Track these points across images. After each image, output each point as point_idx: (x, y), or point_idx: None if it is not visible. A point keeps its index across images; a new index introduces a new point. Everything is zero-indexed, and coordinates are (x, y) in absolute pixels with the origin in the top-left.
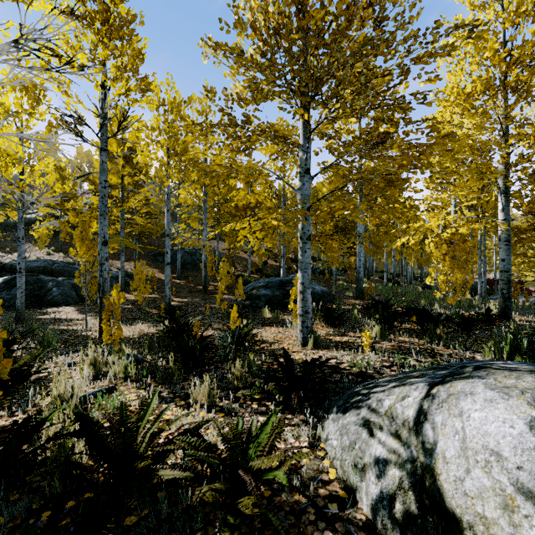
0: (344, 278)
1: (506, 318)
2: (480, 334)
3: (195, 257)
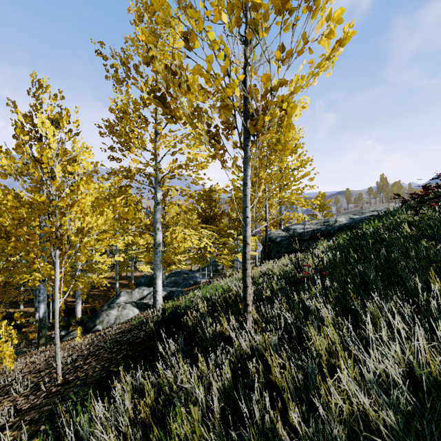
0: None
1: None
2: None
3: None
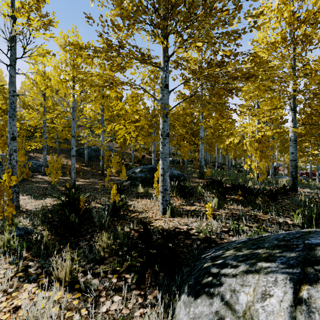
0: (192, 166)
1: (294, 191)
2: (282, 202)
3: (98, 153)
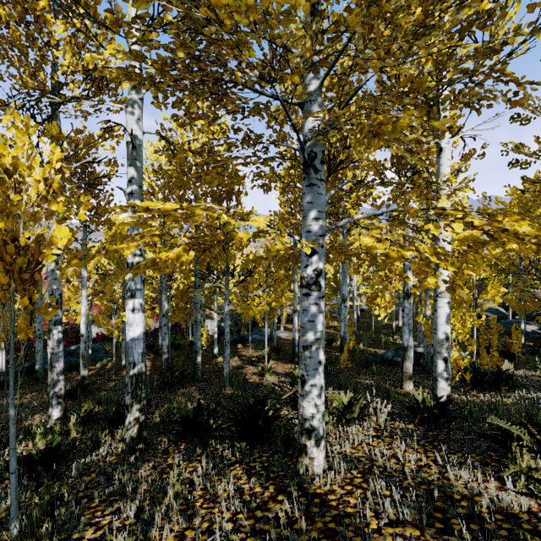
0: None
1: None
2: None
3: None
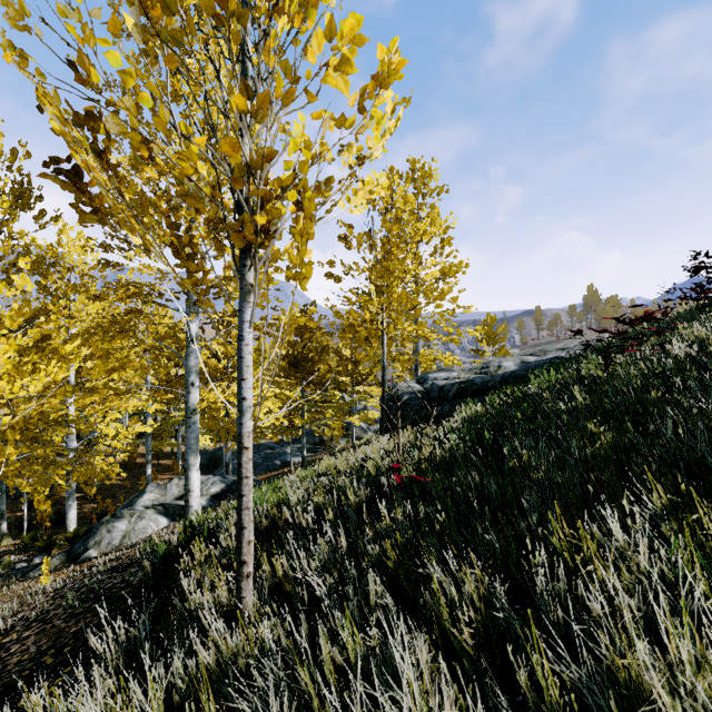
0: None
1: None
2: None
3: None
